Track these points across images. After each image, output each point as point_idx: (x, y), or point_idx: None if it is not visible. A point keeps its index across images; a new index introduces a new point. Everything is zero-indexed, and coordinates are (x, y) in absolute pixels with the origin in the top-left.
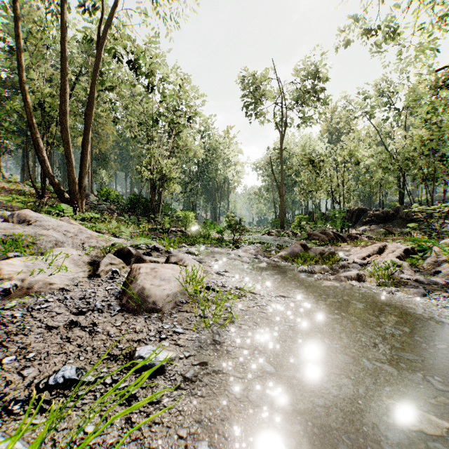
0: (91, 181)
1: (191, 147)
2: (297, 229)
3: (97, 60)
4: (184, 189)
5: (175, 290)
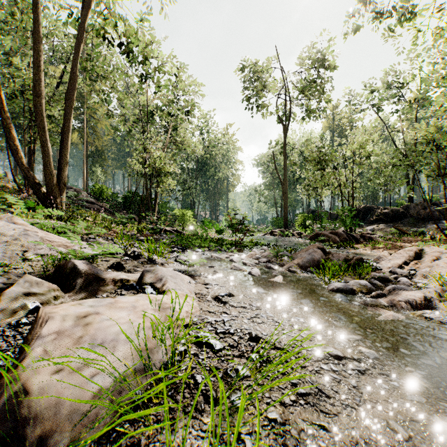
0: (86, 178)
1: (189, 142)
2: (302, 228)
3: (81, 38)
4: (182, 186)
5: (123, 368)
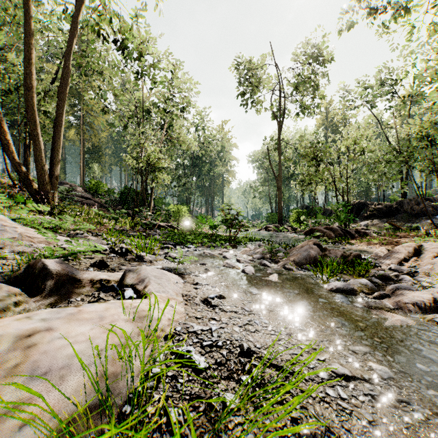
0: (83, 174)
1: (185, 138)
2: (296, 223)
3: (73, 31)
4: (177, 182)
5: (71, 407)
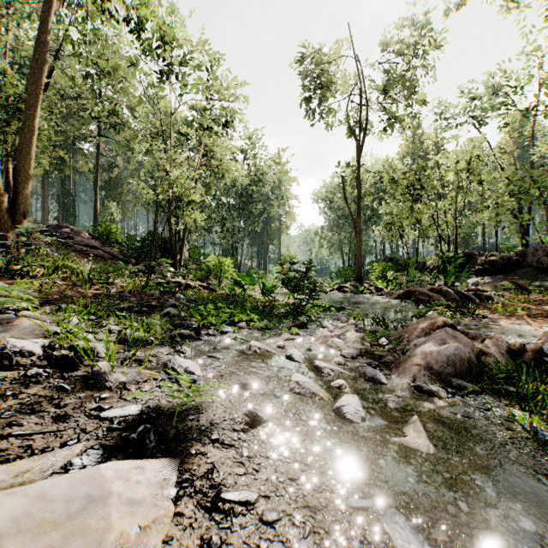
0: (96, 216)
1: (229, 167)
2: (382, 282)
3: None
4: (220, 227)
5: None
